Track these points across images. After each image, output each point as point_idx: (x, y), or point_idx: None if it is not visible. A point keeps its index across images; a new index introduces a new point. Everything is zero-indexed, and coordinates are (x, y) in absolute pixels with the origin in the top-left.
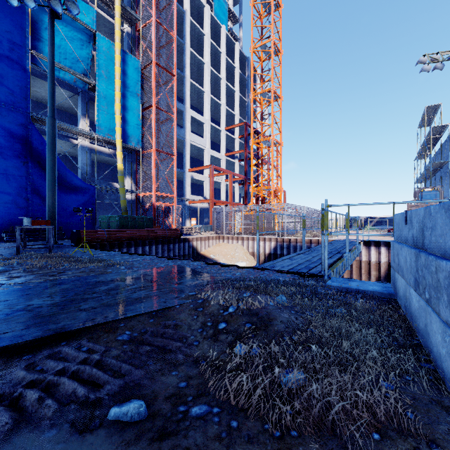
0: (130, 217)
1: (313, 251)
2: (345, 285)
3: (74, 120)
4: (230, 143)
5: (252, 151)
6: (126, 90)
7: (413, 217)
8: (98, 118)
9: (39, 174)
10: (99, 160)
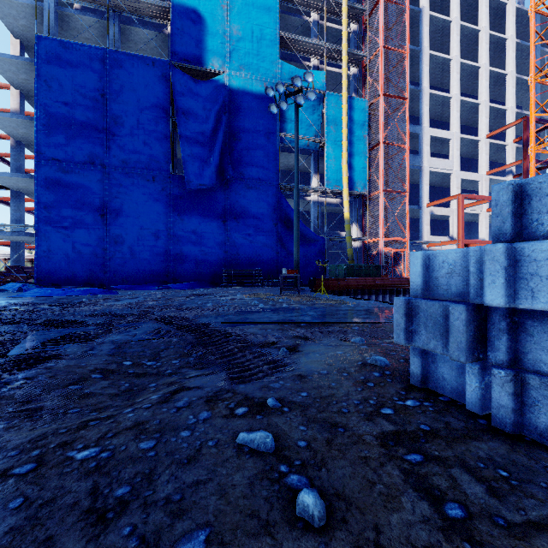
0: (356, 266)
1: None
2: None
3: (307, 177)
4: (497, 153)
5: (531, 163)
6: (352, 136)
7: None
8: (327, 173)
9: (285, 232)
10: (327, 211)
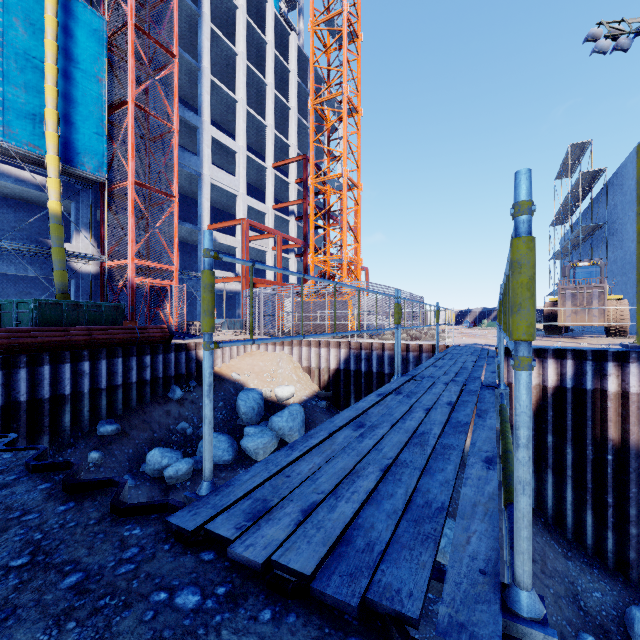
0: (67, 304)
1: (421, 381)
2: None
3: None
4: (282, 190)
5: (311, 196)
6: (72, 65)
7: None
8: (3, 109)
9: None
10: (30, 200)
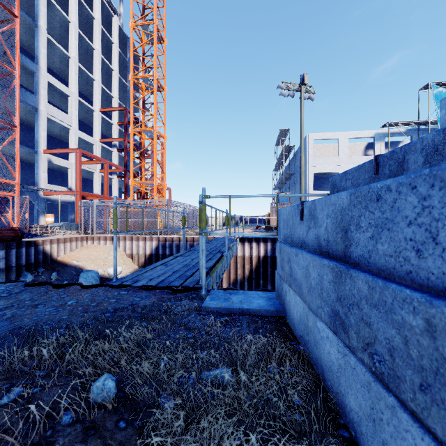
0: None
1: (194, 251)
2: (227, 303)
3: None
4: (107, 128)
5: (131, 140)
6: None
7: (319, 209)
8: None
9: None
10: None
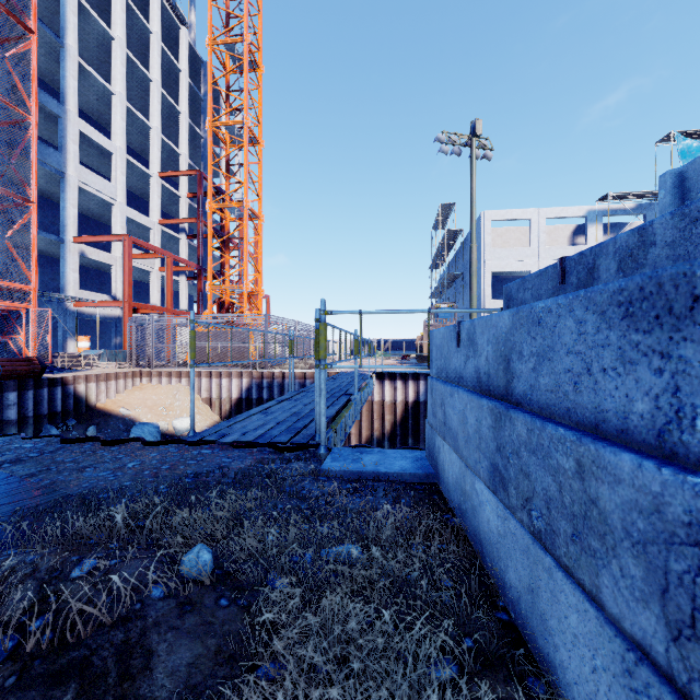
0: None
1: (307, 393)
2: (356, 464)
3: None
4: (170, 202)
5: (209, 221)
6: None
7: (479, 333)
8: None
9: None
10: None
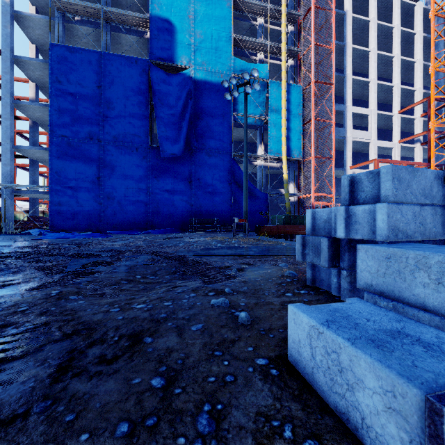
0: (292, 216)
1: None
2: None
3: (254, 146)
4: (408, 125)
5: (432, 135)
6: (289, 114)
7: None
8: (269, 143)
9: (237, 189)
10: (270, 172)
